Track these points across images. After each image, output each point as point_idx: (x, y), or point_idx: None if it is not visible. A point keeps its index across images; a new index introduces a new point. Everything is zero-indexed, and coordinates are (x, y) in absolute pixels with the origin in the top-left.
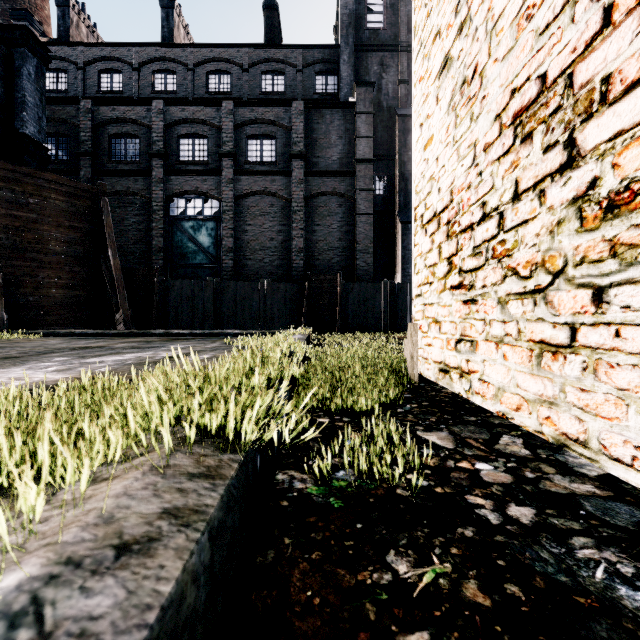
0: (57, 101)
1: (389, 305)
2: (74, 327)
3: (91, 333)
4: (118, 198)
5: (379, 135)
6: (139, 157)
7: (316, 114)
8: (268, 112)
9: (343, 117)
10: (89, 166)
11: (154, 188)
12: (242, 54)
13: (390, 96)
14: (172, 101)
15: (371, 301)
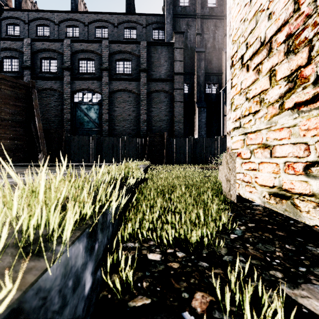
0: (11, 39)
1: (192, 150)
2: (16, 162)
3: (20, 165)
4: (45, 92)
5: (186, 62)
6: (57, 70)
7: (153, 48)
8: (127, 47)
9: (167, 50)
10: (29, 74)
11: (65, 87)
12: (114, 18)
13: (192, 41)
14: (75, 40)
15: (182, 148)
